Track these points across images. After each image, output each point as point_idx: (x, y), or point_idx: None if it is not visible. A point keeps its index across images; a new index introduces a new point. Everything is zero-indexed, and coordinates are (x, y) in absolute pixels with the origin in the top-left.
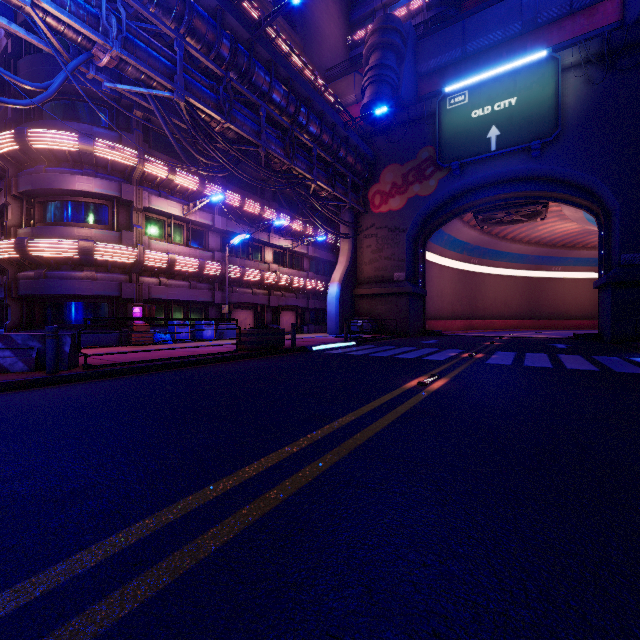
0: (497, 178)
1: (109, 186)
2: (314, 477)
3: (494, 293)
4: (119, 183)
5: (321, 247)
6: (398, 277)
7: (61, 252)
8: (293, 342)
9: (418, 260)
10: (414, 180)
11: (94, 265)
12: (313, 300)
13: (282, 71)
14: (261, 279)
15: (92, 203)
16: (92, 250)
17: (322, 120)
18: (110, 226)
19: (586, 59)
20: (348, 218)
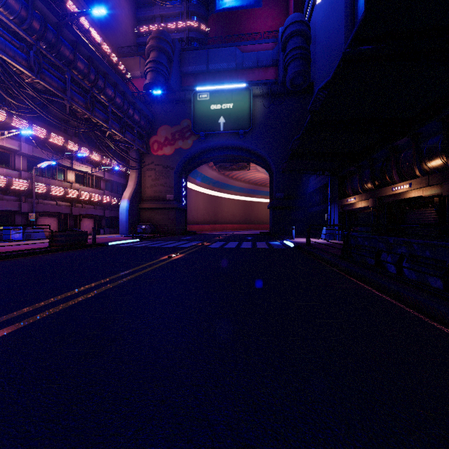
0: (224, 145)
1: None
2: (112, 286)
3: (227, 209)
4: None
5: (115, 173)
6: (169, 198)
7: None
8: (94, 240)
9: (182, 187)
10: (179, 138)
11: None
12: (108, 211)
13: (84, 50)
14: (65, 194)
15: None
16: None
17: (115, 89)
18: None
19: (263, 94)
20: (135, 156)
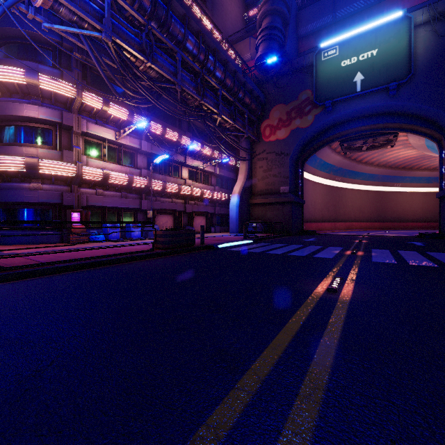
0: (360, 113)
1: (52, 113)
2: None
3: (352, 203)
4: (61, 111)
5: (225, 168)
6: (283, 190)
7: (10, 167)
8: (202, 241)
9: (298, 177)
10: (296, 116)
11: (40, 178)
12: (219, 207)
13: (194, 25)
14: (179, 191)
15: (39, 128)
16: (37, 165)
17: (226, 67)
18: (54, 146)
19: (434, 17)
20: (245, 145)
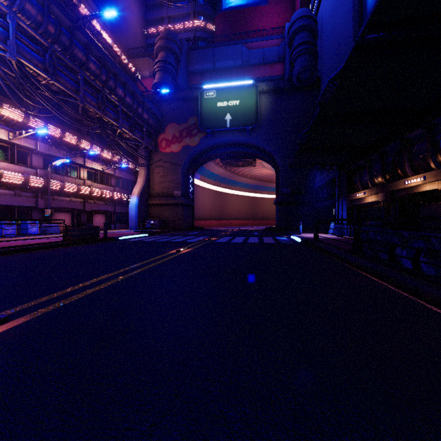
0: (231, 142)
1: None
2: (123, 279)
3: (233, 205)
4: None
5: (125, 170)
6: (177, 194)
7: None
8: (105, 234)
9: (189, 184)
10: (186, 135)
11: None
12: (119, 207)
13: (96, 52)
14: (78, 191)
15: None
16: None
17: (125, 88)
18: None
19: (269, 90)
20: (144, 153)
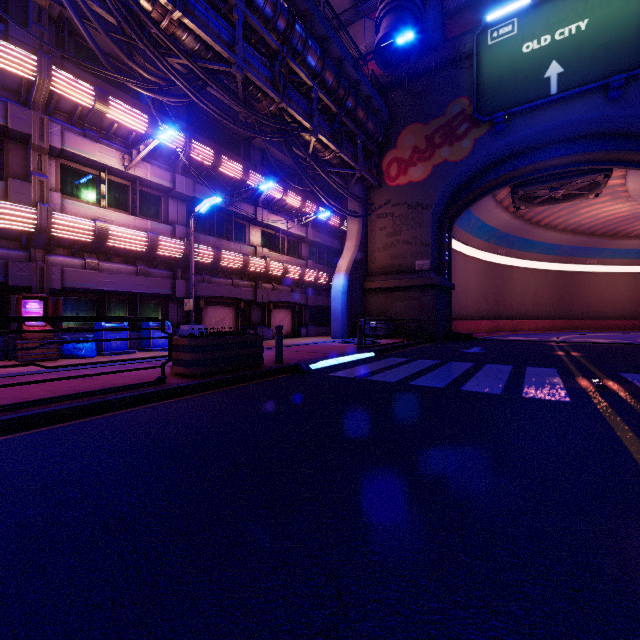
0: (553, 135)
1: None
2: None
3: (522, 289)
4: (5, 104)
5: (323, 231)
6: (421, 266)
7: None
8: (278, 357)
9: (444, 245)
10: (442, 142)
11: None
12: (313, 295)
13: None
14: (244, 266)
15: None
16: None
17: (325, 48)
18: None
19: None
20: (357, 192)
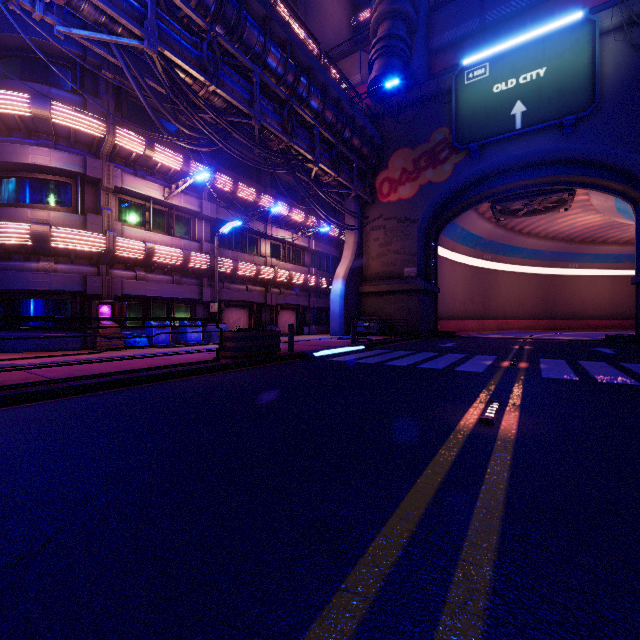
0: (521, 161)
1: (71, 160)
2: None
3: (508, 291)
4: (83, 157)
5: (324, 241)
6: (409, 273)
7: (9, 238)
8: (291, 347)
9: (430, 254)
10: (427, 165)
11: (53, 254)
12: (315, 298)
13: (279, 31)
14: (256, 274)
15: (51, 181)
16: (48, 236)
17: (325, 93)
18: (73, 208)
19: (628, 21)
20: (353, 208)
